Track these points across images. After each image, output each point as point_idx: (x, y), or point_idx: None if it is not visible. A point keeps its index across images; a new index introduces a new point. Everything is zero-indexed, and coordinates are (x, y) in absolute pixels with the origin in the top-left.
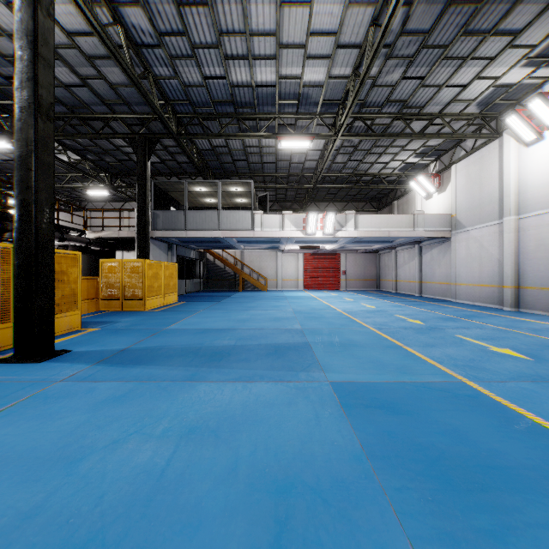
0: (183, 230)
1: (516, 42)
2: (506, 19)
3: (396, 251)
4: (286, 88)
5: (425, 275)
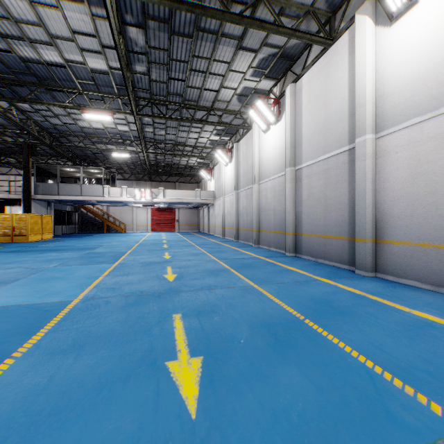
0: (56, 195)
1: (204, 130)
2: (193, 124)
3: (203, 208)
4: (111, 131)
5: (210, 222)
